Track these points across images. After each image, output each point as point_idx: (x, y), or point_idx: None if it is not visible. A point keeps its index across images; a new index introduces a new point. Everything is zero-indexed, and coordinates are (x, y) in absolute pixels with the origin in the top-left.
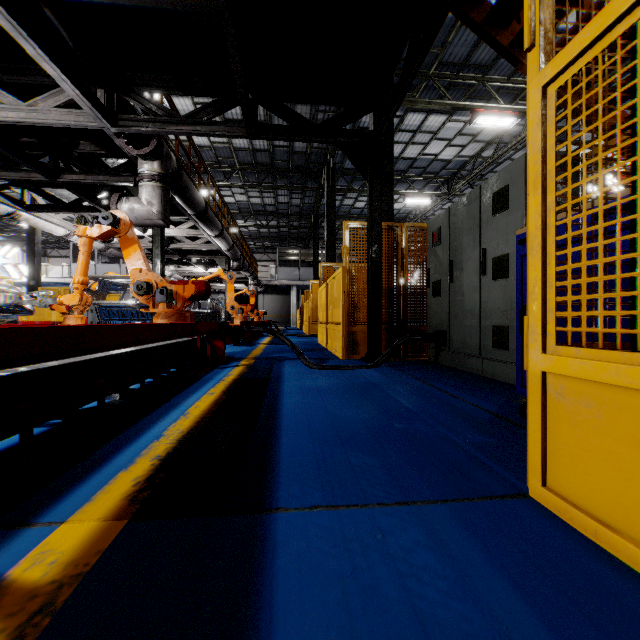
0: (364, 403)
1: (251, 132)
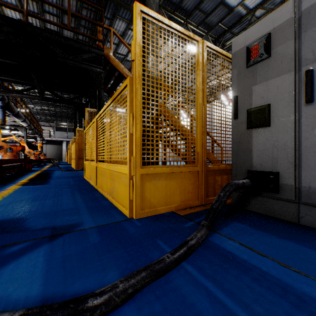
0: (72, 174)
1: (42, 99)
